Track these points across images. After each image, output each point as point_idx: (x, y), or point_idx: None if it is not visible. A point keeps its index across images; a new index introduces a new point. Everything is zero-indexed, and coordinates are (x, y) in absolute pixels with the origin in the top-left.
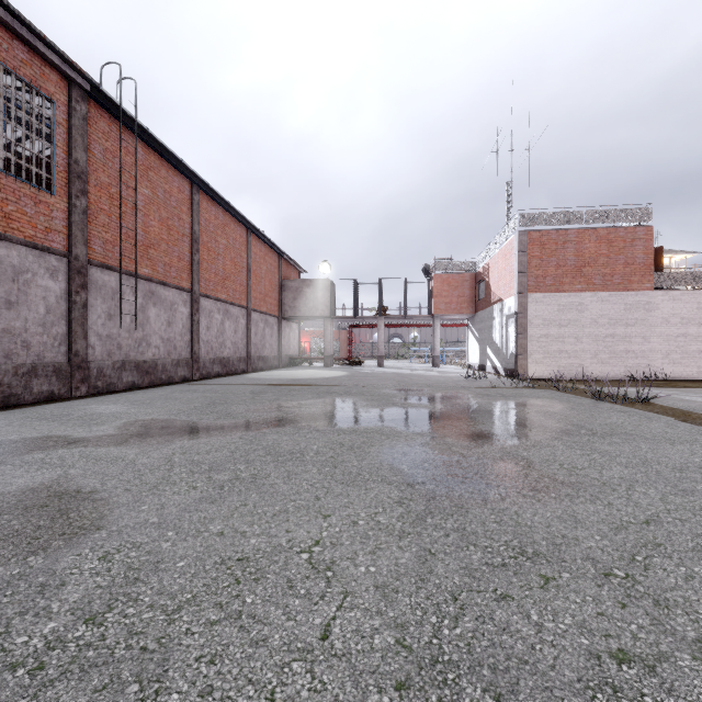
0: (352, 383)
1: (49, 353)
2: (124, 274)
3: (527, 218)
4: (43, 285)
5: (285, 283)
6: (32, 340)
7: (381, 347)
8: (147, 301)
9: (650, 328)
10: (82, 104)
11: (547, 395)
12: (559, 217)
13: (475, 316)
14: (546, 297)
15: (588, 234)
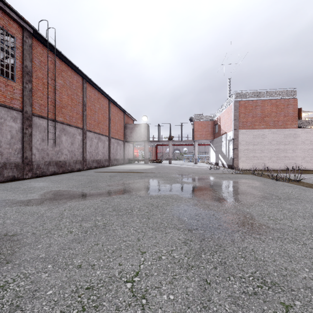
0: (157, 171)
1: (13, 157)
2: (50, 120)
3: (238, 95)
4: (9, 125)
5: (127, 125)
6: (4, 151)
7: (170, 154)
8: (61, 133)
9: (296, 146)
10: (29, 39)
11: (250, 177)
12: (253, 94)
13: (213, 140)
14: (247, 131)
15: (267, 102)
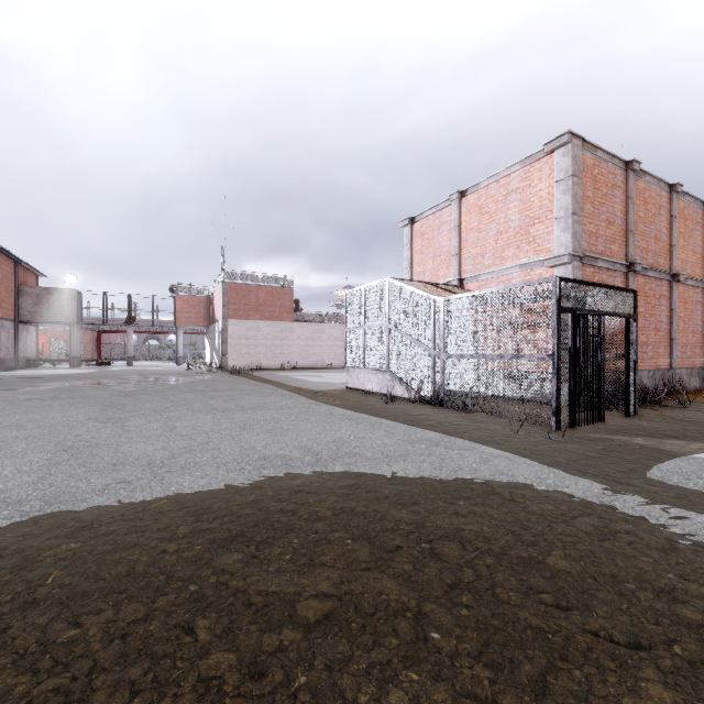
0: (102, 375)
1: None
2: None
3: (229, 275)
4: None
5: (23, 289)
6: None
7: (130, 349)
8: None
9: (292, 341)
10: None
11: (216, 374)
12: (247, 277)
13: (209, 328)
14: (240, 322)
15: (262, 288)
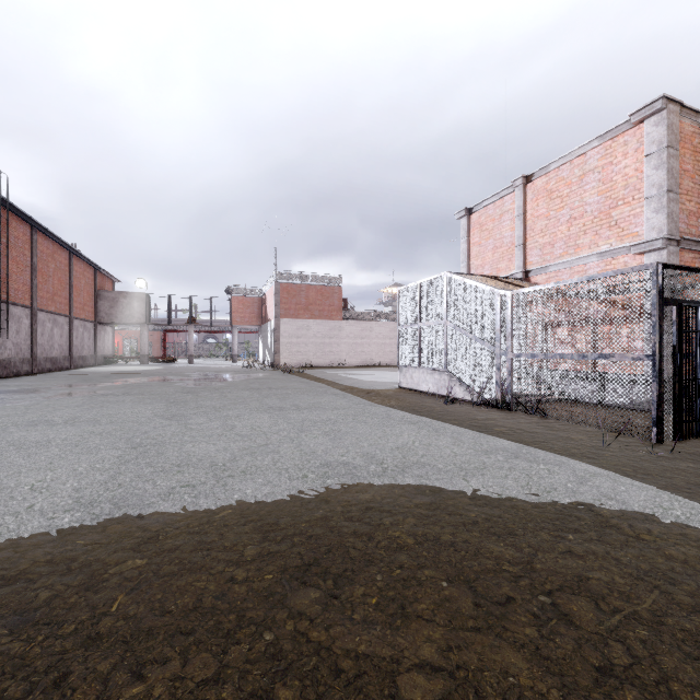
0: (167, 371)
1: None
2: None
3: (280, 275)
4: None
5: (102, 293)
6: None
7: (191, 348)
8: (5, 317)
9: (341, 340)
10: None
11: (269, 372)
12: (298, 277)
13: (262, 327)
14: (291, 321)
15: (312, 288)
